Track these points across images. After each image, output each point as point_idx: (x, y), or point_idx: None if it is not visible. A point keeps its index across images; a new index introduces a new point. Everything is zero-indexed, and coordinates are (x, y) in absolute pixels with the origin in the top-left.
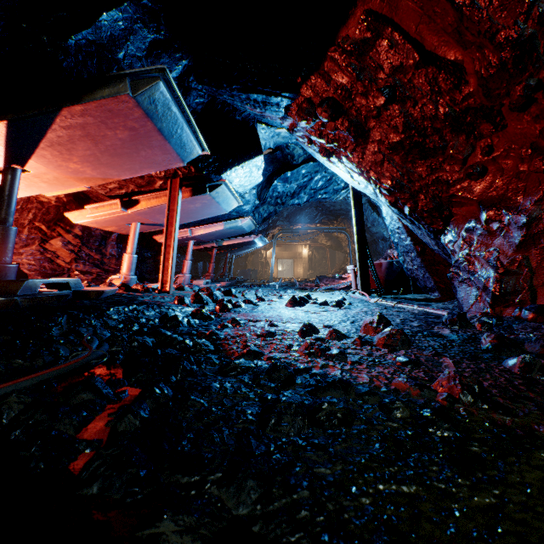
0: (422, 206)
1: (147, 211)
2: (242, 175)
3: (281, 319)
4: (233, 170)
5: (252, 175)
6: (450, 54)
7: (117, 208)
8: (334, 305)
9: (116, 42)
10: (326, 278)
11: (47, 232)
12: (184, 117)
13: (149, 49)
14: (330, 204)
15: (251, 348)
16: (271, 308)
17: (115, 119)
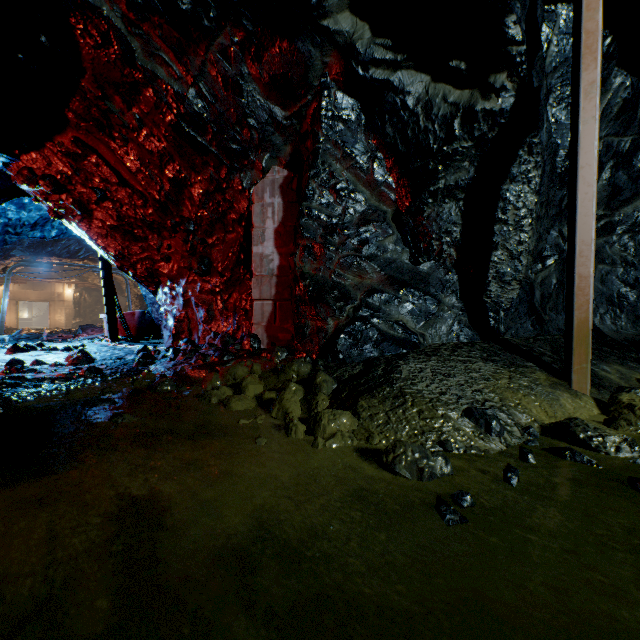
0: (140, 273)
1: None
2: None
3: None
4: None
5: None
6: (139, 187)
7: None
8: (64, 349)
9: None
10: (93, 327)
11: None
12: None
13: None
14: None
15: None
16: None
17: None
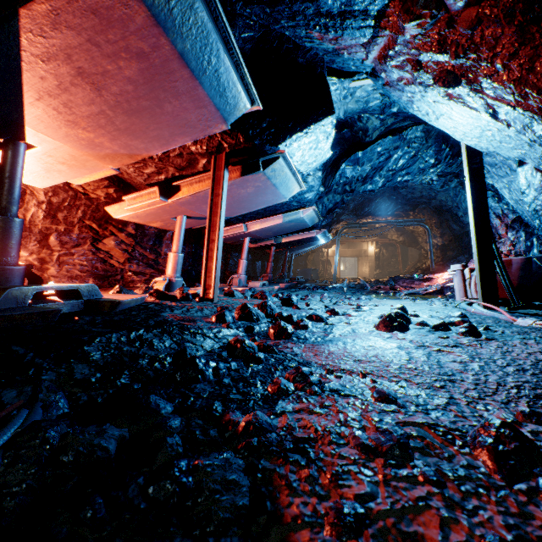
0: None
1: (190, 199)
2: (306, 146)
3: (389, 369)
4: (294, 138)
5: (318, 147)
6: None
7: (155, 197)
8: (465, 332)
9: None
10: (403, 279)
11: (99, 231)
12: (218, 33)
13: None
14: (407, 191)
15: None
16: (355, 334)
17: (108, 33)
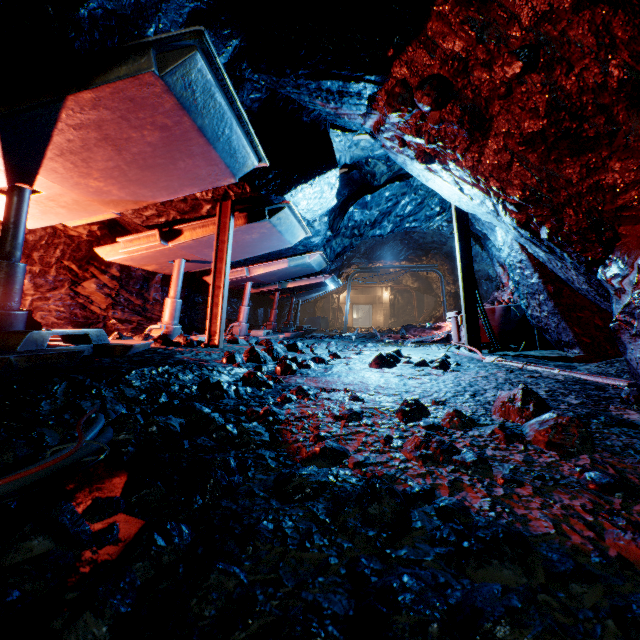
0: (569, 225)
1: (192, 244)
2: (311, 196)
3: (367, 387)
4: (299, 189)
5: (323, 196)
6: None
7: (155, 241)
8: (437, 366)
9: (143, 13)
10: (414, 328)
11: (78, 273)
12: (232, 111)
13: (187, 24)
14: (419, 236)
15: (326, 445)
16: (350, 370)
17: (139, 113)
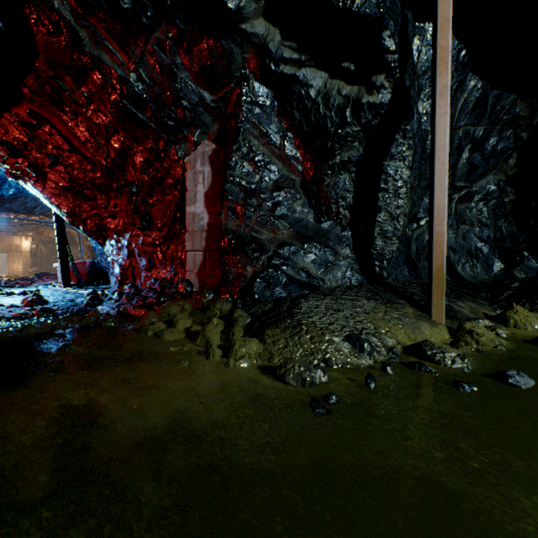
0: (90, 227)
1: None
2: None
3: None
4: None
5: None
6: (88, 154)
7: None
8: (20, 294)
9: None
10: (48, 275)
11: None
12: None
13: None
14: None
15: None
16: None
17: None
